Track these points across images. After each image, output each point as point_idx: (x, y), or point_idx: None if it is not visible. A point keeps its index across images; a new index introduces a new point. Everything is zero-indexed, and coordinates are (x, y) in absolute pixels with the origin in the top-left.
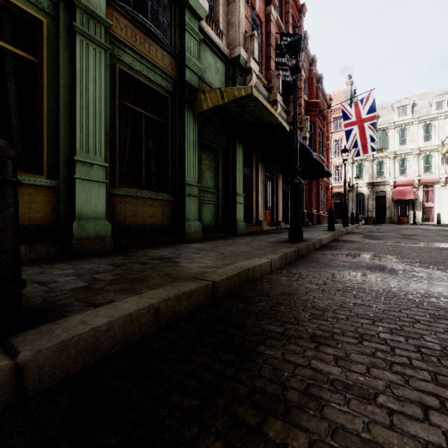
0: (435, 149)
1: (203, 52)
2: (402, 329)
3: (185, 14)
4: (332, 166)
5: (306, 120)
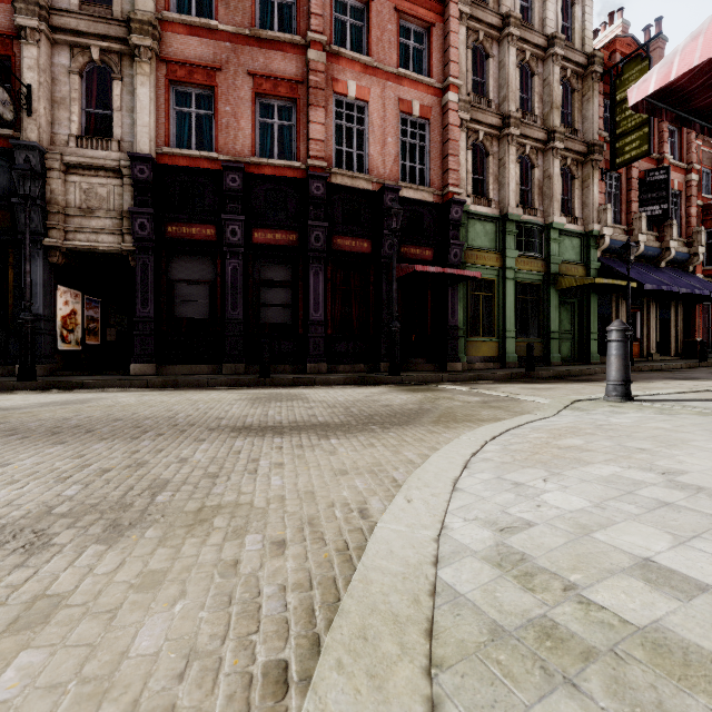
0: None
1: (562, 242)
2: None
3: (550, 233)
4: None
5: (698, 232)
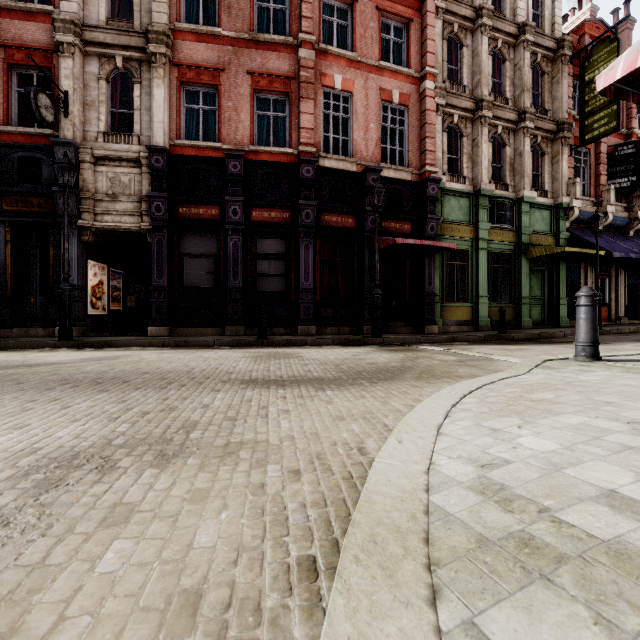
0: None
1: (532, 214)
2: None
3: (521, 206)
4: None
5: None
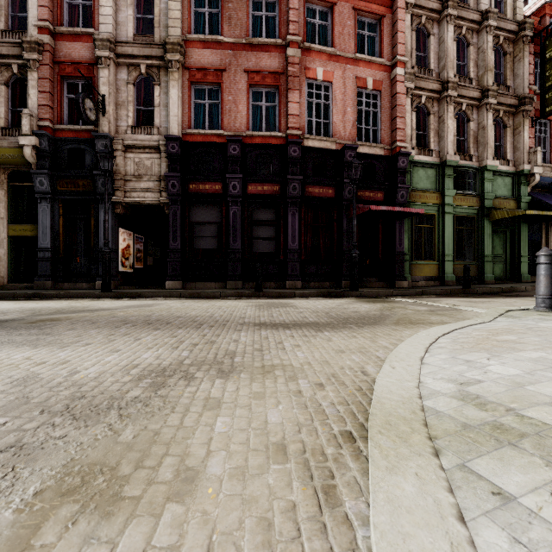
0: None
1: (494, 181)
2: None
3: (484, 174)
4: None
5: None
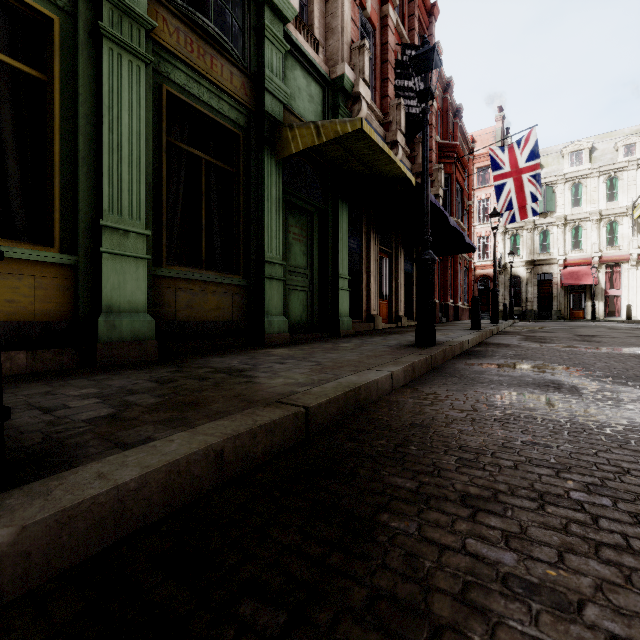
0: (623, 213)
1: (290, 70)
2: (604, 484)
3: (264, 13)
4: (475, 238)
5: (438, 170)
